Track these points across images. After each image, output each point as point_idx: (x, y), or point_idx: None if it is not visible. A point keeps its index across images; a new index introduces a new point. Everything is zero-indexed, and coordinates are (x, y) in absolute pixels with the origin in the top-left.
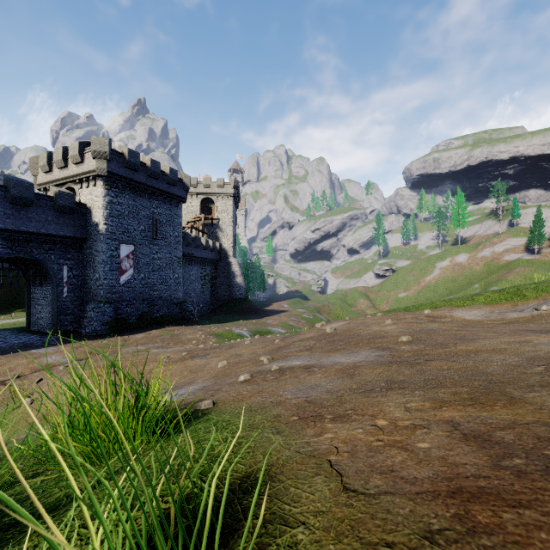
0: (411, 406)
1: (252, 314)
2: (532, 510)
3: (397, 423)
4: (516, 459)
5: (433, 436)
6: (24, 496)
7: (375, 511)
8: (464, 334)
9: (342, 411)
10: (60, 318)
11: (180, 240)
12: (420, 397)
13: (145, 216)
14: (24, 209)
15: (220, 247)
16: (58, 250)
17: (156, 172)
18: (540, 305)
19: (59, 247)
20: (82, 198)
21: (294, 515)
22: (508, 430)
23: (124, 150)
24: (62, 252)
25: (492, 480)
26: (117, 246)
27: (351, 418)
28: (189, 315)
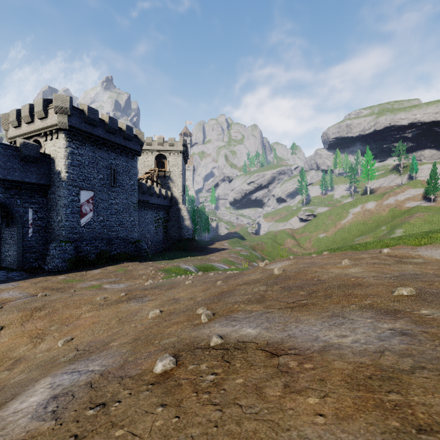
0: None
1: (198, 252)
2: None
3: None
4: None
5: None
6: None
7: None
8: None
9: None
10: (26, 256)
11: (135, 188)
12: None
13: (104, 167)
14: None
15: (171, 195)
16: (23, 195)
17: (114, 128)
18: None
19: (25, 193)
20: (47, 149)
21: None
22: None
23: (84, 107)
24: (27, 197)
25: None
26: (78, 192)
27: None
28: (143, 253)
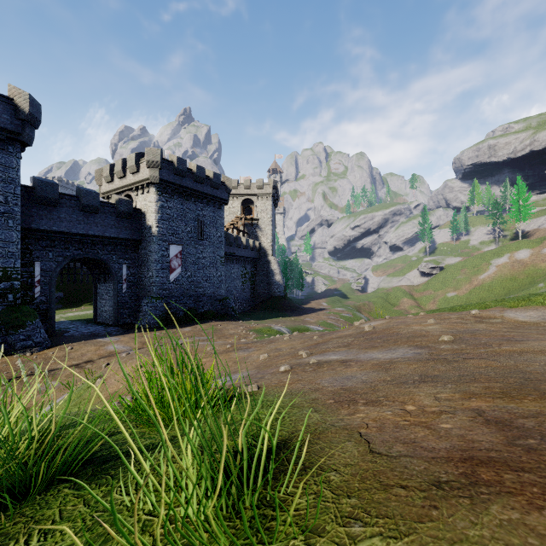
0: (440, 397)
1: (290, 312)
2: (531, 474)
3: (425, 409)
4: (531, 440)
5: (457, 420)
6: (120, 442)
7: (395, 467)
8: (513, 336)
9: (374, 397)
10: (120, 311)
11: (222, 240)
12: (451, 389)
13: (191, 219)
14: (92, 215)
15: (259, 245)
16: (118, 251)
17: (201, 177)
18: None
19: (119, 249)
20: (138, 203)
21: (328, 465)
22: (530, 419)
23: (173, 159)
24: (121, 252)
25: (503, 453)
26: (167, 246)
27: (383, 403)
28: (231, 311)
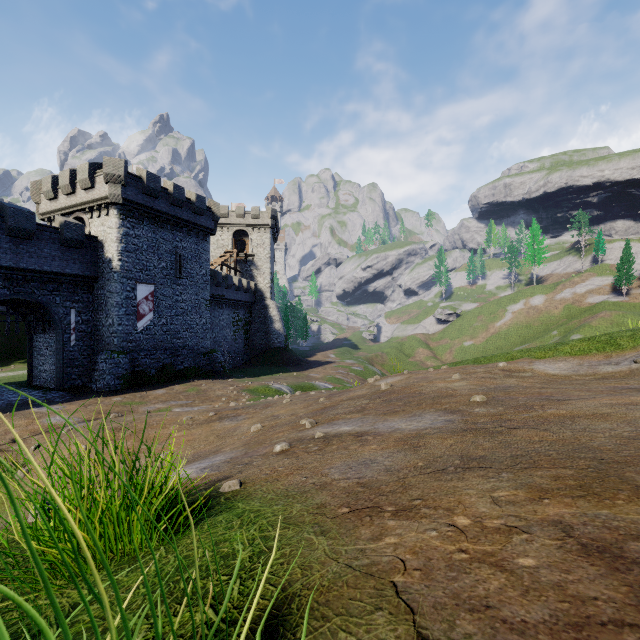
0: (499, 496)
1: (292, 366)
2: None
3: (484, 522)
4: None
5: (538, 547)
6: None
7: None
8: (551, 393)
9: (407, 500)
10: (67, 371)
11: (208, 279)
12: (510, 482)
13: (167, 251)
14: (24, 242)
15: (255, 287)
16: (64, 291)
17: (180, 199)
18: (639, 357)
19: (66, 288)
20: (93, 229)
21: None
22: None
23: (142, 174)
24: (69, 293)
25: None
26: (134, 286)
27: (420, 512)
28: (219, 367)
